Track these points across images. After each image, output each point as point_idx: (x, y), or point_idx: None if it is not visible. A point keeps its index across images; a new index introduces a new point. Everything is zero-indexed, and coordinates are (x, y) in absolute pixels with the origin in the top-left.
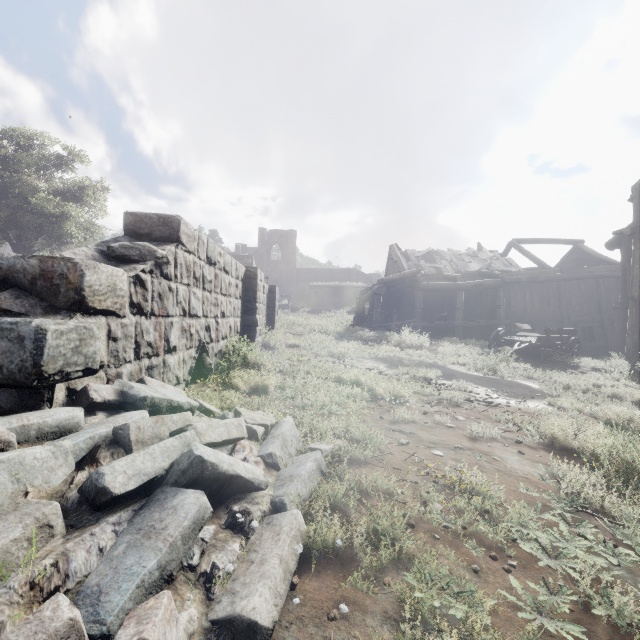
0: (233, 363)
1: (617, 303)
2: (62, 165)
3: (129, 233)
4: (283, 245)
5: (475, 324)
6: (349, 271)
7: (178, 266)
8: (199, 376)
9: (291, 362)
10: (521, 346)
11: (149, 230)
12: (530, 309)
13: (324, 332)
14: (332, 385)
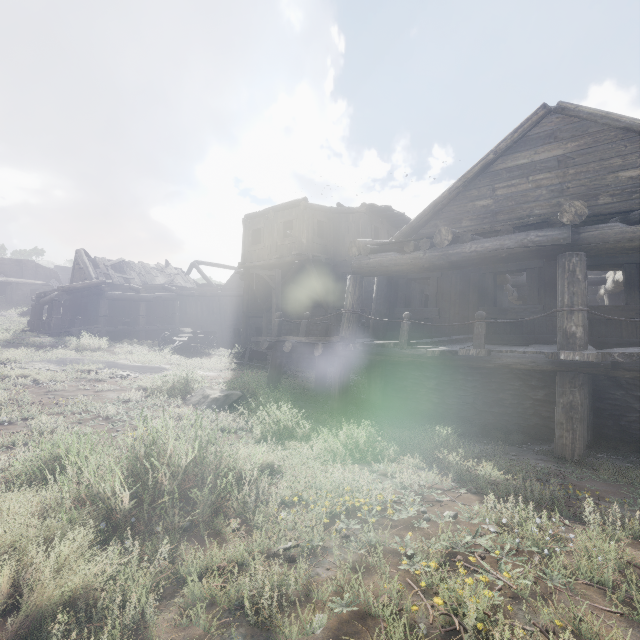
0: None
1: None
2: None
3: None
4: None
5: (156, 328)
6: (23, 263)
7: None
8: None
9: None
10: (179, 344)
11: None
12: (201, 316)
13: None
14: None
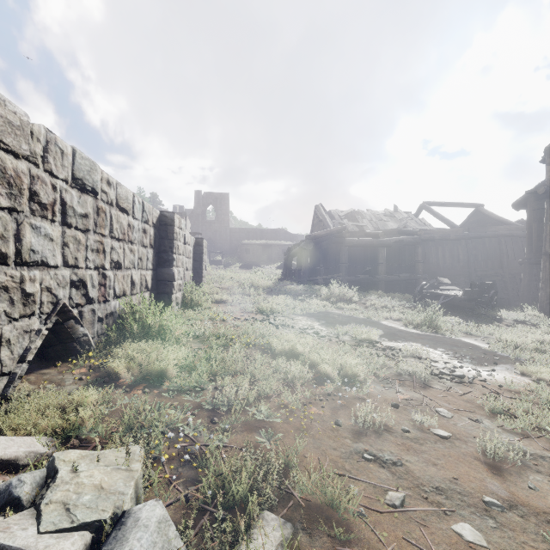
0: (129, 330)
1: (524, 259)
2: None
3: None
4: (217, 206)
5: (396, 278)
6: (277, 231)
7: None
8: (68, 353)
9: (213, 323)
10: (446, 299)
11: None
12: (442, 264)
13: (254, 286)
14: (261, 359)
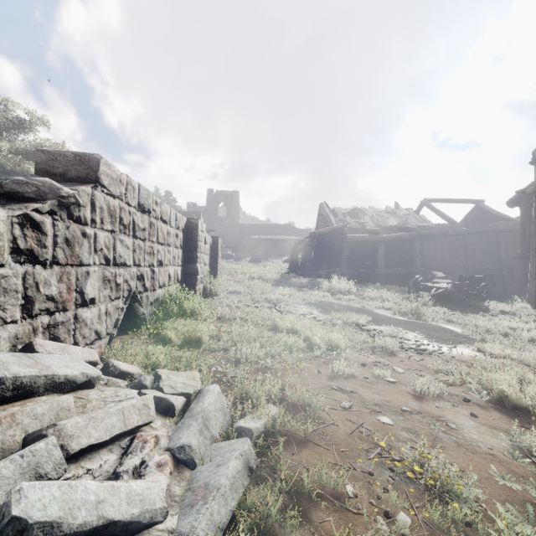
0: (170, 311)
1: (517, 253)
2: (25, 128)
3: (41, 172)
4: (228, 204)
5: (394, 272)
6: (284, 226)
7: (97, 210)
8: (132, 326)
9: (230, 309)
10: (437, 291)
11: (63, 169)
12: (441, 259)
13: (262, 279)
14: (268, 334)
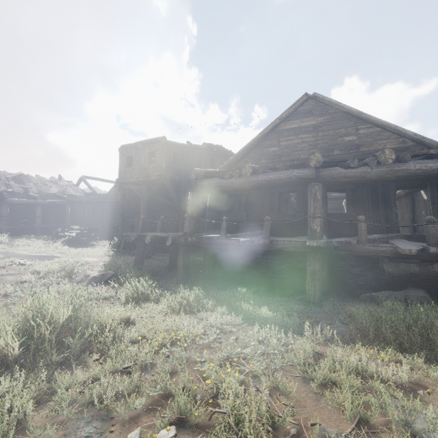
0: None
1: None
2: None
3: None
4: None
5: (50, 226)
6: None
7: None
8: None
9: None
10: (69, 238)
11: None
12: (88, 217)
13: None
14: None
